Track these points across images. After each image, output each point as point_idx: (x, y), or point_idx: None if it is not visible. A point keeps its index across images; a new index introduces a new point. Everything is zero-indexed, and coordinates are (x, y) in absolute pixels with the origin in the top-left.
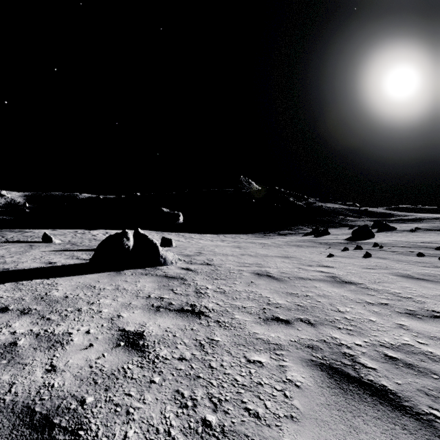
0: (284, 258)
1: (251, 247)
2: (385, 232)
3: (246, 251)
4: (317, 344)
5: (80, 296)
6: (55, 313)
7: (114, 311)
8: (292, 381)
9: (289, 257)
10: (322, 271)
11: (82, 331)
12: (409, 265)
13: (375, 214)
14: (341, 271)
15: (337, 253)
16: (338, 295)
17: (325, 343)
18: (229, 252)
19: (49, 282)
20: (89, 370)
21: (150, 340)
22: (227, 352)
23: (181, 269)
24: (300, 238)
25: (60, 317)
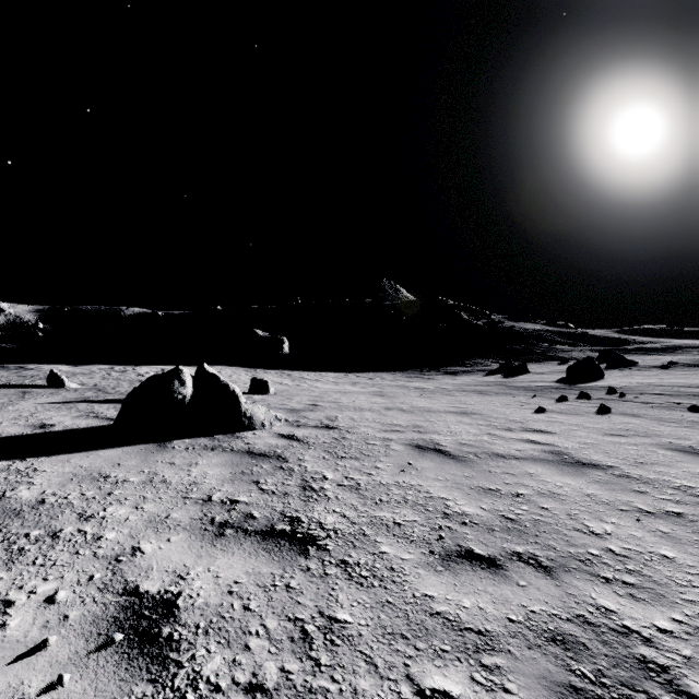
0: (461, 416)
1: (402, 394)
2: (620, 370)
3: (394, 402)
4: (572, 632)
5: (71, 500)
6: None
7: (128, 538)
8: None
9: (468, 413)
10: (533, 441)
11: (39, 597)
12: (684, 429)
13: (600, 341)
14: (567, 440)
15: (550, 405)
16: (578, 494)
17: (589, 627)
18: (365, 404)
19: (23, 466)
20: None
21: (187, 623)
22: (365, 661)
23: (278, 437)
24: (480, 380)
25: (6, 557)
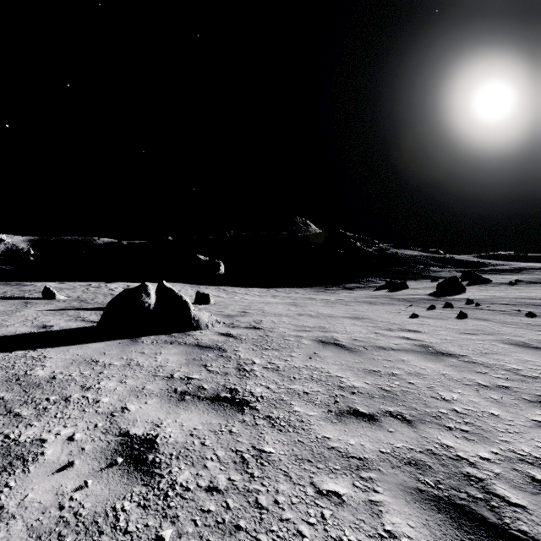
0: (354, 320)
1: (311, 304)
2: (478, 286)
3: (304, 310)
4: (422, 459)
5: (74, 377)
6: (29, 405)
7: (118, 401)
8: (395, 536)
9: (360, 318)
10: (407, 338)
11: (63, 437)
12: (520, 329)
13: (463, 263)
14: (432, 337)
15: (422, 312)
16: (436, 374)
17: (434, 456)
18: (282, 311)
19: (35, 354)
20: (55, 515)
21: (164, 453)
22: (284, 474)
23: (219, 334)
24: (371, 293)
25: (35, 412)
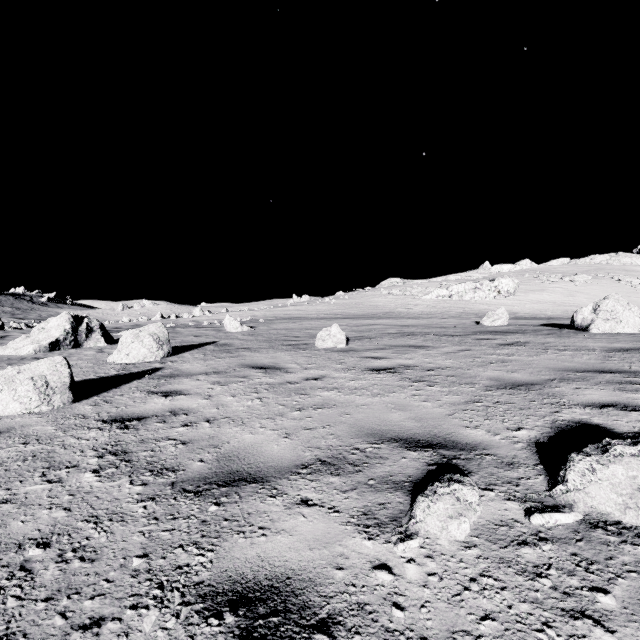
0: None
1: None
2: None
3: None
4: None
5: None
6: None
7: None
8: None
9: None
10: None
11: None
12: None
13: None
14: None
15: None
16: None
17: None
18: None
19: None
20: None
21: None
22: None
23: None
24: None
25: None
